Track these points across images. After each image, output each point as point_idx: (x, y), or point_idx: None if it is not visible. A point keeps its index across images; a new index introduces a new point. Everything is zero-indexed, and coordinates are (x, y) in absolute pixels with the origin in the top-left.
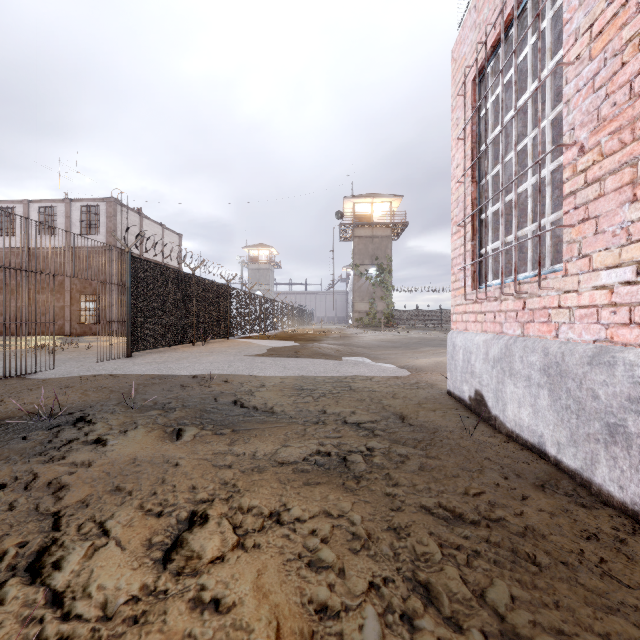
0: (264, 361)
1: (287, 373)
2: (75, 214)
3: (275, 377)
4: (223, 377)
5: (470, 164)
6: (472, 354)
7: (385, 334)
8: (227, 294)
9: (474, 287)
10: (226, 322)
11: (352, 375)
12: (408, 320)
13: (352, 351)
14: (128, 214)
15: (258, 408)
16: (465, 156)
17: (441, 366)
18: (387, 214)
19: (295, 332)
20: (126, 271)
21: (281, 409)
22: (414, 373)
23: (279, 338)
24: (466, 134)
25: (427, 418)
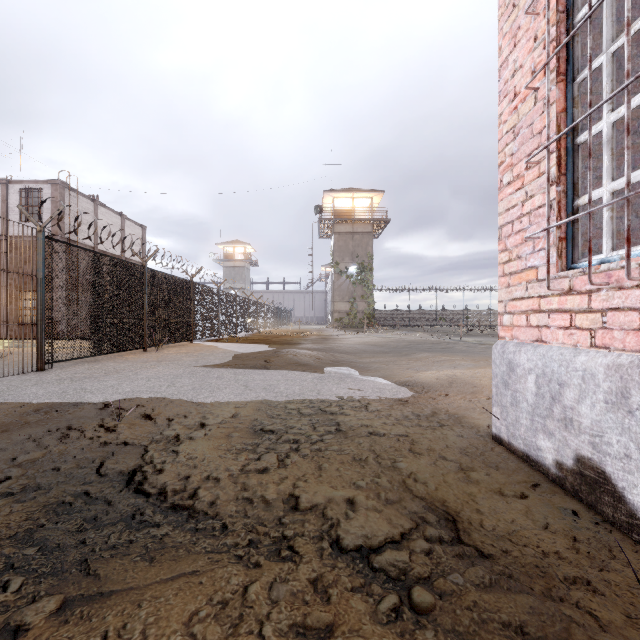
0: (222, 375)
1: (247, 397)
2: (13, 198)
3: (227, 406)
4: (149, 407)
5: (552, 51)
6: (567, 387)
7: (368, 336)
8: (190, 291)
9: (560, 266)
10: (189, 323)
11: (339, 400)
12: (388, 320)
13: (335, 359)
14: (79, 200)
15: (167, 495)
16: (549, 30)
17: (457, 384)
18: (368, 210)
19: (271, 333)
20: (38, 257)
21: (211, 498)
22: (423, 395)
23: (251, 341)
24: (540, 5)
25: (502, 524)
